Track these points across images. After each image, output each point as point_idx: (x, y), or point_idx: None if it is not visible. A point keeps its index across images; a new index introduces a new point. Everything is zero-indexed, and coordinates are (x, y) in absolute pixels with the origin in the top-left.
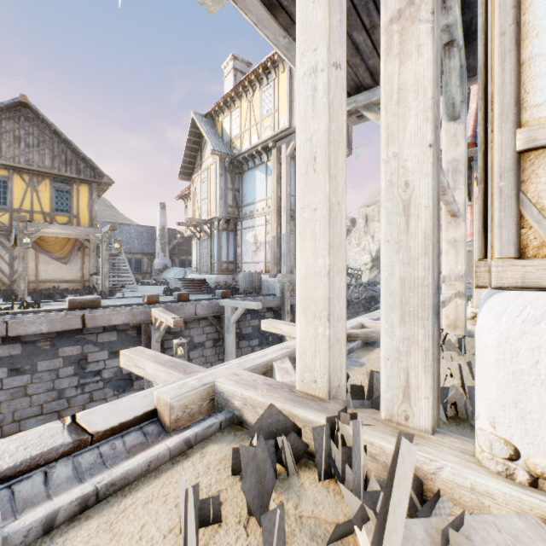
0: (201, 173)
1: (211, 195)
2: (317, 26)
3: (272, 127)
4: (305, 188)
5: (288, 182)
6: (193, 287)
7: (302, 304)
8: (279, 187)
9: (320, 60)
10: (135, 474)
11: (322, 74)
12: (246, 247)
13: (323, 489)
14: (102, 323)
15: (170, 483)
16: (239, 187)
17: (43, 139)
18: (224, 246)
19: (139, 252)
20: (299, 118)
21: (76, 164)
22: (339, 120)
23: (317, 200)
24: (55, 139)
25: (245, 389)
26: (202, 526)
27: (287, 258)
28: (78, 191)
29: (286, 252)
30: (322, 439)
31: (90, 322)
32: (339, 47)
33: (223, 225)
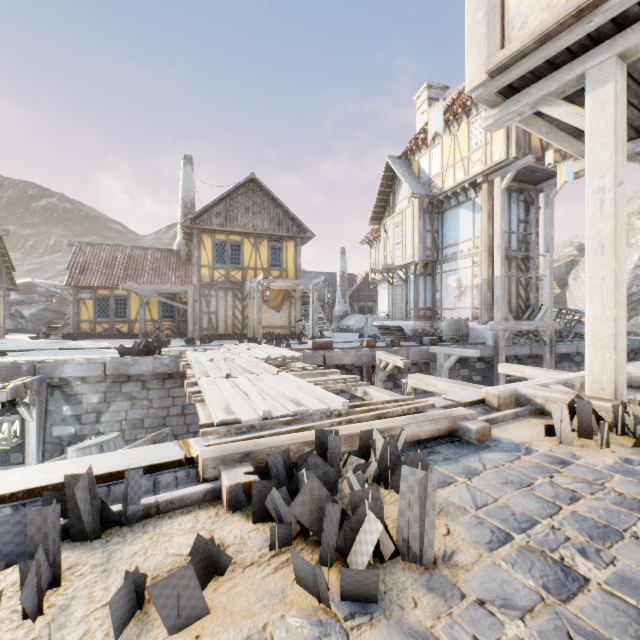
0: (394, 217)
1: (406, 239)
2: (604, 162)
3: (483, 161)
4: (593, 265)
5: (503, 218)
6: (389, 335)
7: (590, 340)
8: (490, 224)
9: (607, 183)
10: (499, 419)
11: (608, 193)
12: (446, 292)
13: (620, 437)
14: (336, 362)
15: (520, 425)
16: (438, 227)
17: (263, 206)
18: (421, 291)
19: (321, 299)
20: (587, 219)
21: (285, 223)
22: (621, 219)
23: (604, 273)
24: (271, 204)
25: (545, 392)
26: (554, 436)
27: (502, 304)
28: (286, 247)
29: (500, 296)
30: (618, 412)
31: (328, 360)
32: (621, 170)
33: (420, 270)
